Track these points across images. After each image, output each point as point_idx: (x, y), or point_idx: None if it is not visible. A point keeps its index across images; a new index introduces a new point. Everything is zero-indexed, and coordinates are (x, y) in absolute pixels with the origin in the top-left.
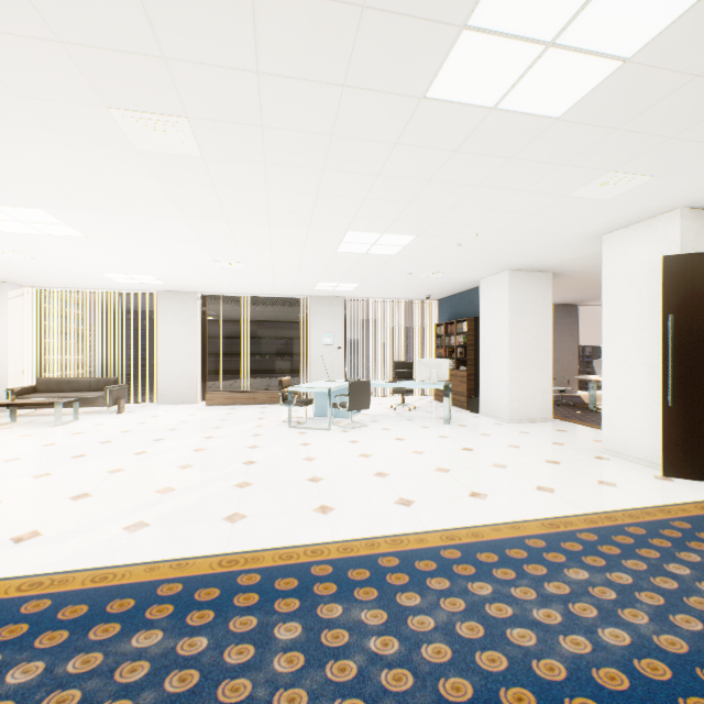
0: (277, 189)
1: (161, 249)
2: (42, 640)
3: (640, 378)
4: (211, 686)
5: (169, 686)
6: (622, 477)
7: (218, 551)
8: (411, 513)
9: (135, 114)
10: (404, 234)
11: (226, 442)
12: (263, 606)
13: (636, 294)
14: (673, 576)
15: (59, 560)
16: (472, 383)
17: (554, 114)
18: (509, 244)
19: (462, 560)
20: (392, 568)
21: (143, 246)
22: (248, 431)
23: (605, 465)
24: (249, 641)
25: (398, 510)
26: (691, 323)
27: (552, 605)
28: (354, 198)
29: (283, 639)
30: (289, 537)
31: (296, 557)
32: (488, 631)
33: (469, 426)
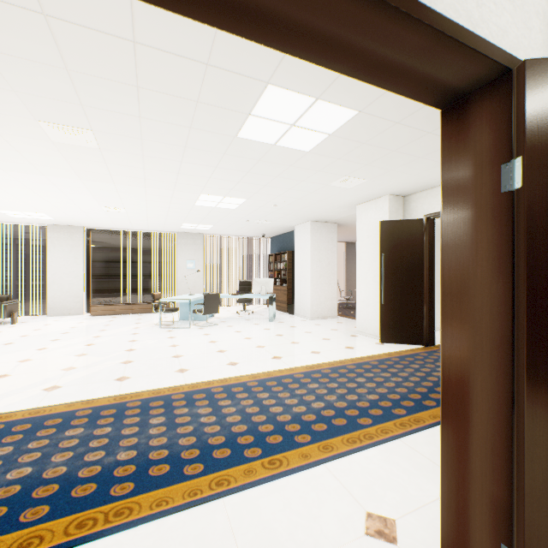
0: (151, 169)
1: (57, 196)
2: (7, 439)
3: (372, 289)
4: (116, 442)
5: (93, 445)
6: (359, 344)
7: (113, 394)
8: (236, 368)
9: (56, 125)
10: (239, 198)
11: (111, 339)
12: (143, 413)
13: (371, 241)
14: (357, 382)
15: (1, 408)
16: (291, 294)
17: (306, 150)
18: (306, 207)
19: (258, 385)
20: (218, 392)
21: (42, 194)
22: (128, 332)
23: (354, 339)
24: (135, 426)
25: (228, 368)
26: (392, 258)
27: (296, 397)
28: (203, 177)
29: (155, 423)
30: (159, 385)
31: (163, 392)
32: (261, 409)
33: (285, 322)
